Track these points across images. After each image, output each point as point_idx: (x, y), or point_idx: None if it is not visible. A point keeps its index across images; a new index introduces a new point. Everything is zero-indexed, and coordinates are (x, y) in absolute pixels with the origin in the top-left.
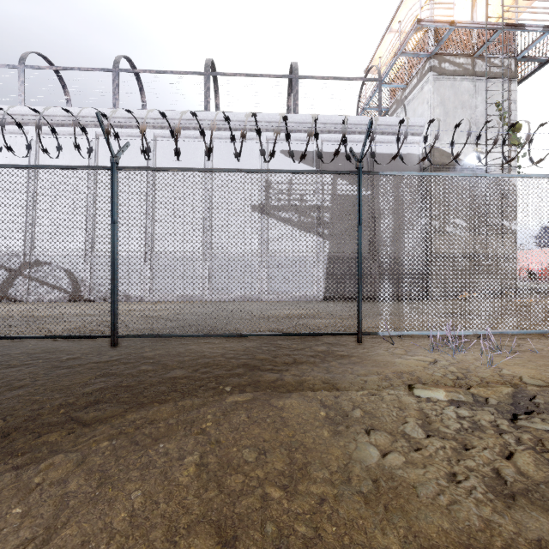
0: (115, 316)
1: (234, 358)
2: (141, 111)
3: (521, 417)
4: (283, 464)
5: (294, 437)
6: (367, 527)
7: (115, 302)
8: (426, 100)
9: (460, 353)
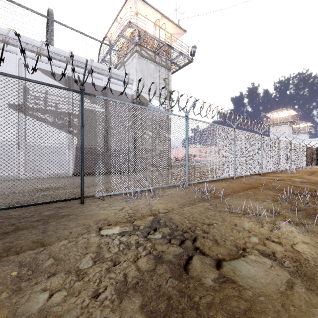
0: None
1: None
2: None
3: (151, 233)
4: None
5: None
6: None
7: None
8: (135, 67)
9: (137, 201)
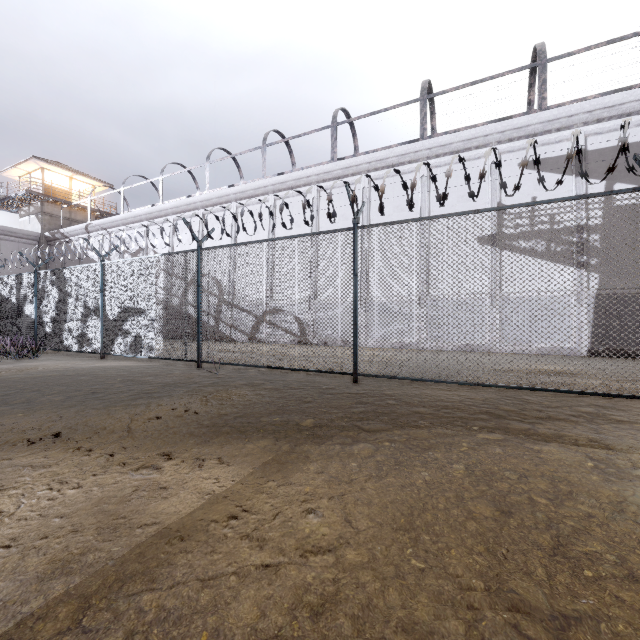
0: (356, 356)
1: (474, 405)
2: (357, 158)
3: None
4: (546, 486)
5: (556, 473)
6: None
7: (356, 344)
8: None
9: None
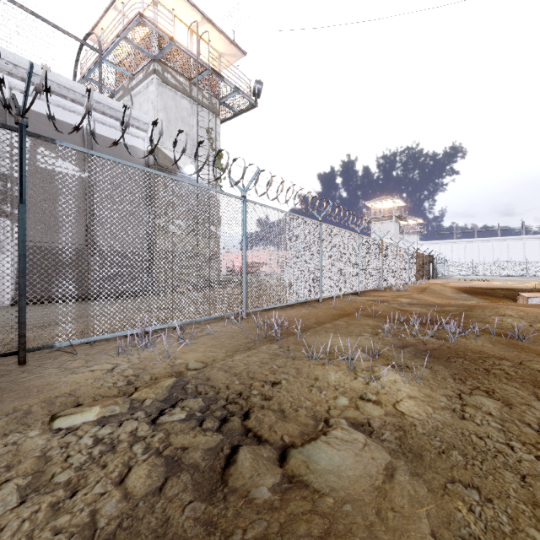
0: None
1: None
2: None
3: (167, 412)
4: None
5: None
6: None
7: None
8: (151, 100)
9: (148, 350)
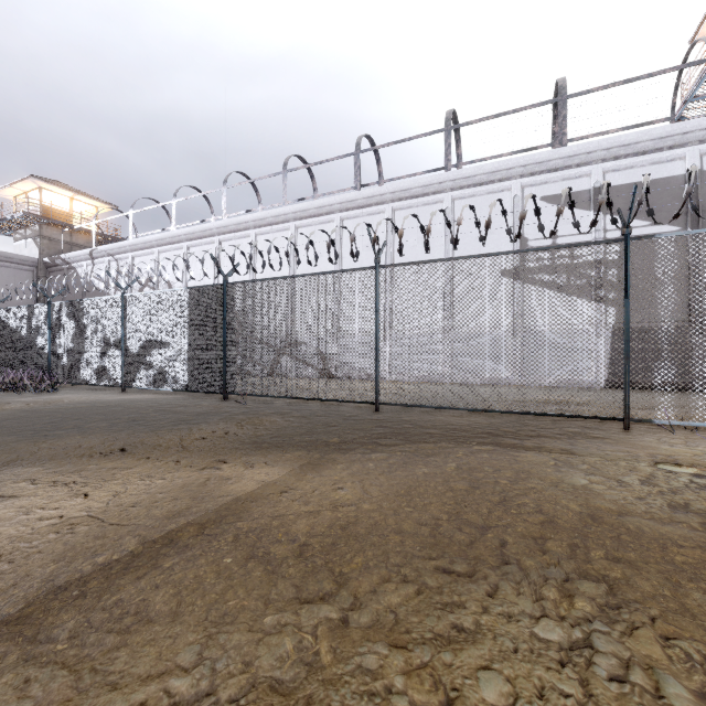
0: (378, 387)
1: (479, 427)
2: (381, 187)
3: None
4: (511, 475)
5: (522, 467)
6: (557, 497)
7: (378, 376)
8: None
9: None
